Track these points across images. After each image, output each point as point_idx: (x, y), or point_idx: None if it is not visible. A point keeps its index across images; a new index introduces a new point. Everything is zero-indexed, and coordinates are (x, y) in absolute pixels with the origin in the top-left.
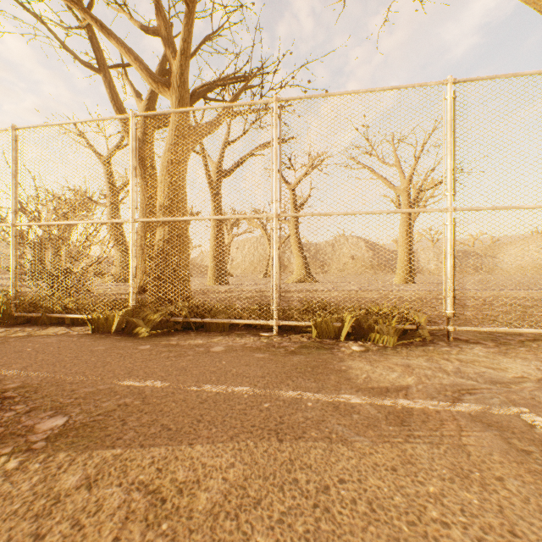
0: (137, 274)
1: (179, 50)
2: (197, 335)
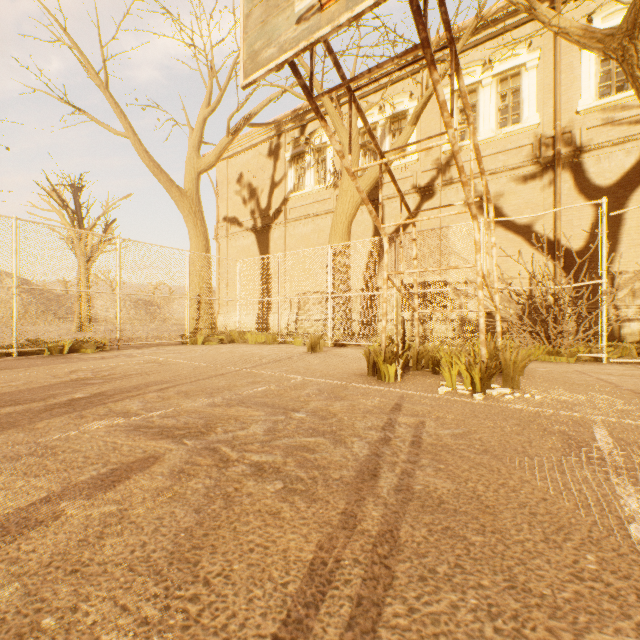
0: None
1: None
2: None
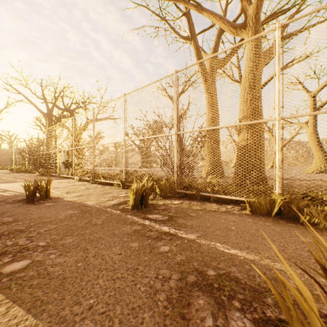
0: (282, 166)
1: None
2: None
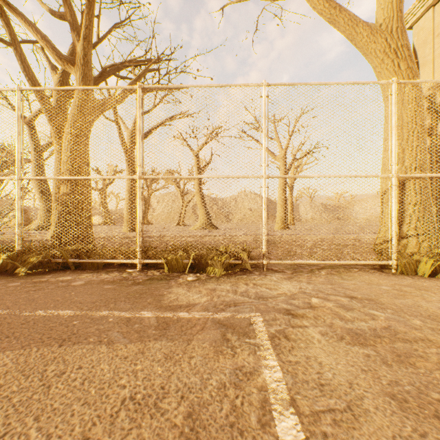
0: (23, 223)
1: (82, 35)
2: (71, 273)
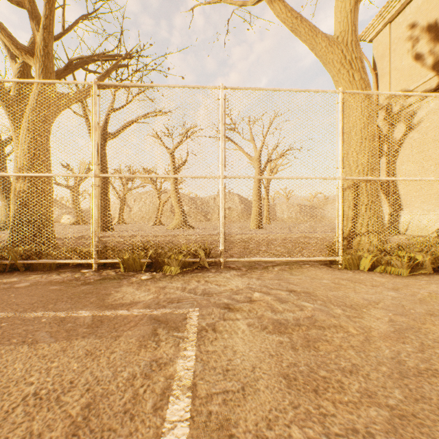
0: None
1: (42, 24)
2: (19, 275)
